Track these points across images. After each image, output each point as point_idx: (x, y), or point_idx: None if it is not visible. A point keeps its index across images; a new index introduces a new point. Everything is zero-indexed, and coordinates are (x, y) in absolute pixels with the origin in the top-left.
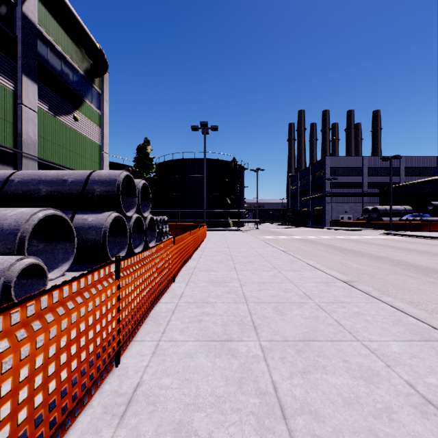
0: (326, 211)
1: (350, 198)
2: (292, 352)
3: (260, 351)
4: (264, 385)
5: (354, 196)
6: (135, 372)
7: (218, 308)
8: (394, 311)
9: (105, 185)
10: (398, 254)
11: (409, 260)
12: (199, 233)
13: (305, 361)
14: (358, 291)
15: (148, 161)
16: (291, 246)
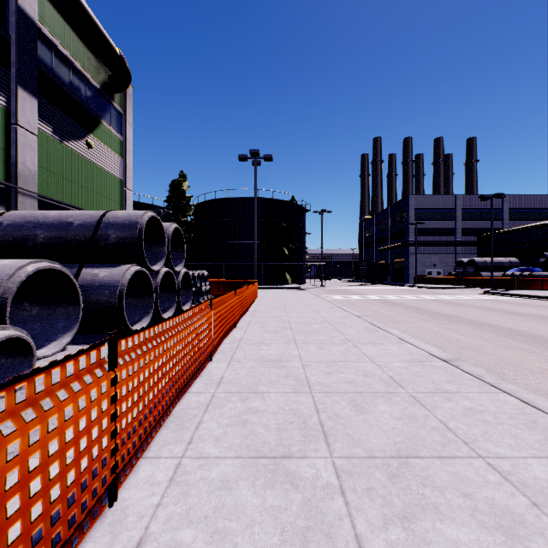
0: (410, 264)
1: (440, 247)
2: (383, 477)
3: (334, 476)
4: (343, 544)
5: (445, 245)
6: (139, 517)
7: (271, 401)
8: (523, 407)
9: (123, 229)
10: (507, 320)
11: (523, 328)
12: (248, 292)
13: (405, 496)
14: (465, 375)
15: (185, 200)
16: (367, 309)
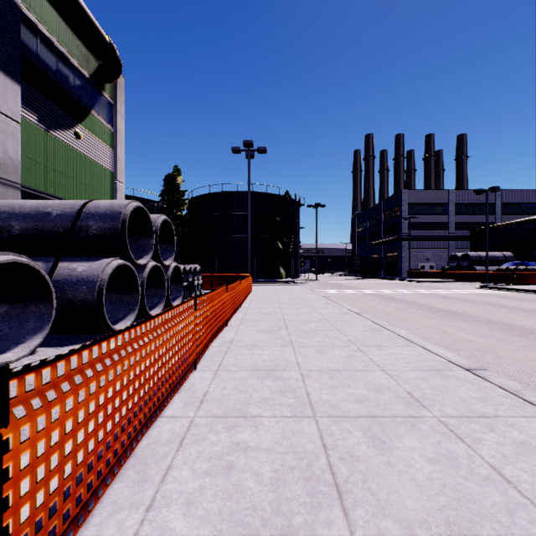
0: (403, 258)
1: (433, 241)
2: None
3: None
4: None
5: (438, 239)
6: None
7: (265, 431)
8: None
9: (105, 220)
10: (514, 316)
11: (535, 326)
12: (240, 287)
13: None
14: (498, 390)
15: (179, 195)
16: (364, 304)
